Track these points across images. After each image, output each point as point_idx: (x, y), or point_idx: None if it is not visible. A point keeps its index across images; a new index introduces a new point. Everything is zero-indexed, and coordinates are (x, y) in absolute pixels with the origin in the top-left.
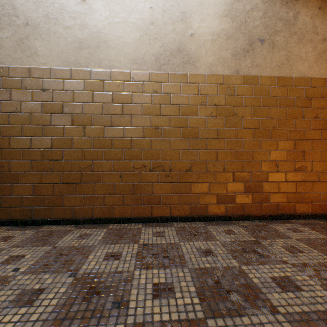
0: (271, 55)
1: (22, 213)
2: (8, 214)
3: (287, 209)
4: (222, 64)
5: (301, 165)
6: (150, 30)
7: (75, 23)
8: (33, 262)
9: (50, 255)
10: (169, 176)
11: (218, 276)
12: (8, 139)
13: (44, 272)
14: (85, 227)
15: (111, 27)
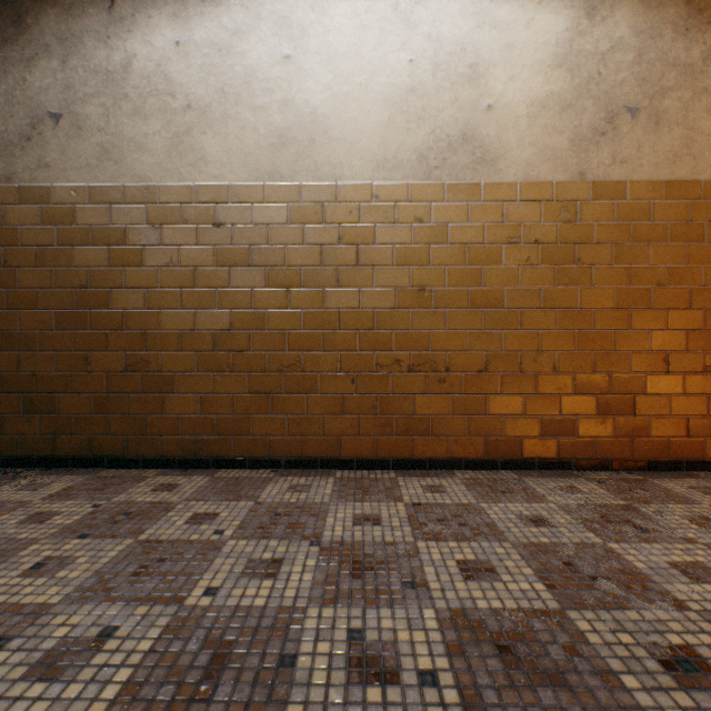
0: (652, 139)
1: (180, 446)
2: (158, 447)
3: (688, 450)
4: (549, 162)
5: None
6: (409, 105)
7: (272, 100)
8: (239, 524)
9: (259, 514)
10: (445, 380)
11: (569, 556)
12: (157, 314)
13: (266, 537)
14: (291, 473)
15: (337, 104)
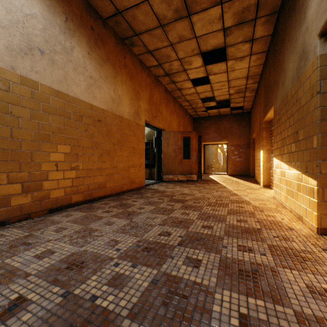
0: (51, 69)
1: None
2: None
3: (66, 201)
4: None
5: (76, 165)
6: None
7: None
8: None
9: None
10: None
11: None
12: None
13: None
14: None
15: None
